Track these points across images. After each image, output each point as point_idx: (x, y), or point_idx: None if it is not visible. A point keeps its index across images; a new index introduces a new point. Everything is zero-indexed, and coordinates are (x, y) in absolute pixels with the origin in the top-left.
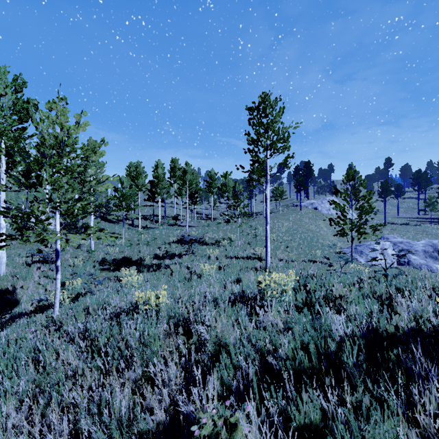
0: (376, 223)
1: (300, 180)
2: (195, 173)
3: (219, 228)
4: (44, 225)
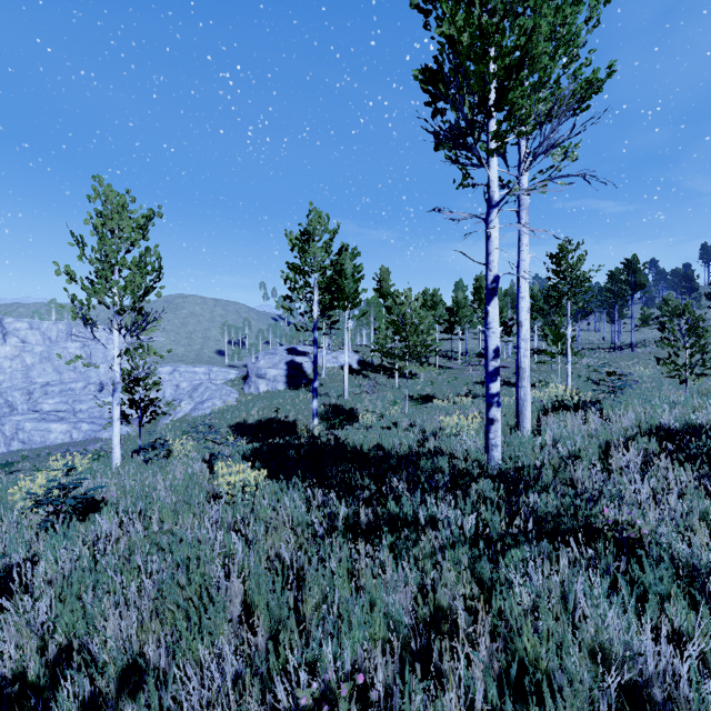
0: None
1: None
2: (511, 290)
3: (541, 368)
4: (401, 362)
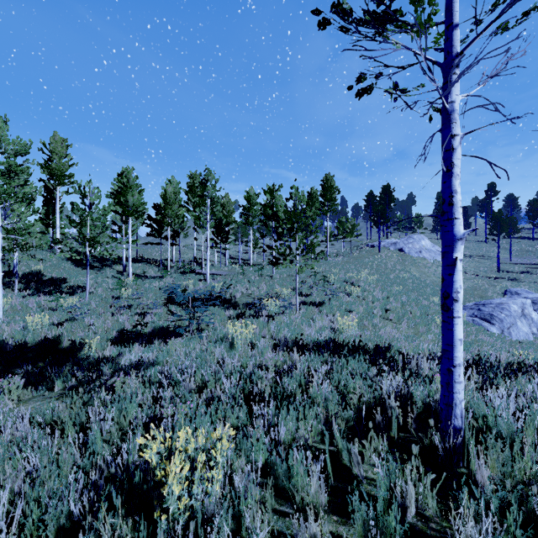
0: (485, 272)
1: (378, 209)
2: (227, 197)
3: (260, 277)
4: None
